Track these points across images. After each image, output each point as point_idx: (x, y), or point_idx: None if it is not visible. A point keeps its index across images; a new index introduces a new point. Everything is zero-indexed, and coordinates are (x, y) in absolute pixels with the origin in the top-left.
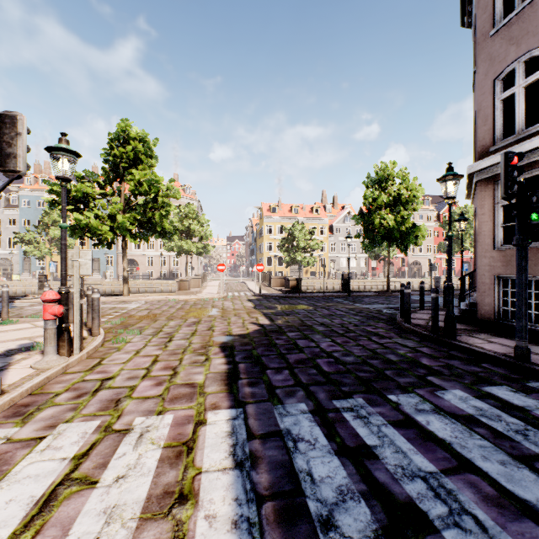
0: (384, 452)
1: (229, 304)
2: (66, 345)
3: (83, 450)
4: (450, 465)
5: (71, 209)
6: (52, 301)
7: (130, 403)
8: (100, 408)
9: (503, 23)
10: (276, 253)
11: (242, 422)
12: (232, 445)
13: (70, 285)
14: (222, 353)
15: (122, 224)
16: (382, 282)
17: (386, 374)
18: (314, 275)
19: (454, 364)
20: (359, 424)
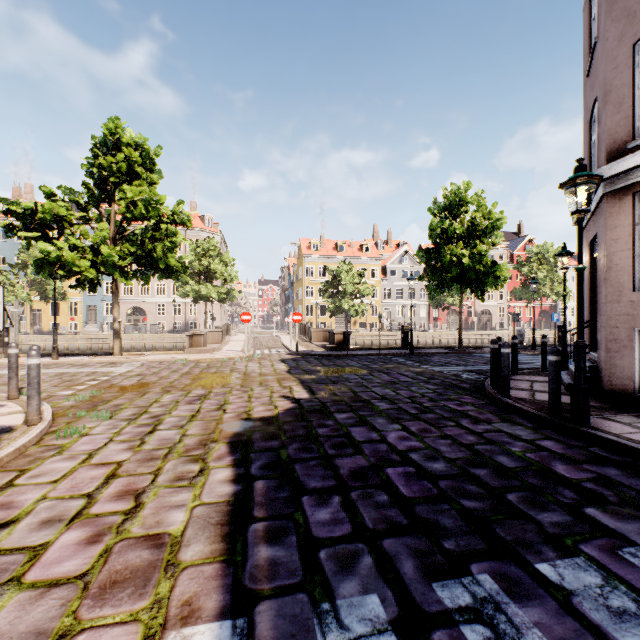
0: None
1: (255, 366)
2: None
3: None
4: None
5: (37, 237)
6: None
7: (8, 606)
8: None
9: None
10: (318, 300)
11: None
12: None
13: (10, 344)
14: (230, 456)
15: (108, 258)
16: (447, 335)
17: (510, 502)
18: (364, 327)
19: (612, 475)
20: None
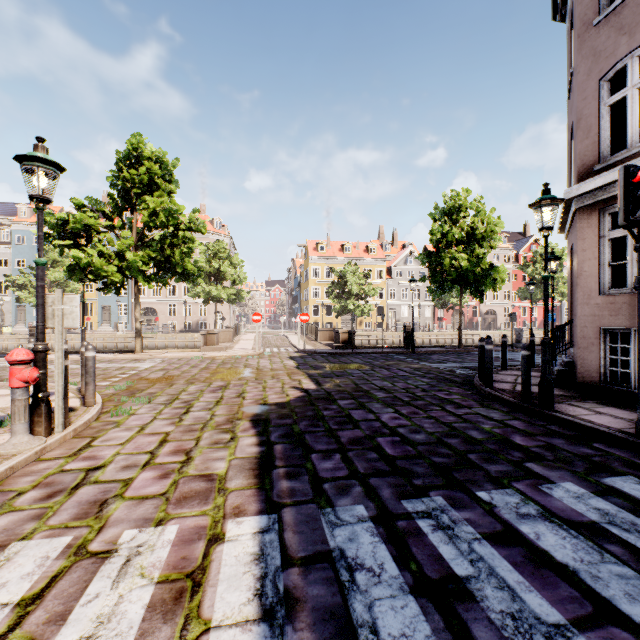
0: (482, 588)
1: (266, 363)
2: (43, 421)
3: (37, 590)
4: (582, 611)
5: (69, 245)
6: (22, 362)
7: (120, 507)
8: (76, 514)
9: (611, 8)
10: (324, 301)
11: (276, 537)
12: (260, 578)
13: None
14: (254, 429)
15: (133, 263)
16: (451, 335)
17: (470, 459)
18: (369, 327)
19: (557, 444)
20: (441, 540)
